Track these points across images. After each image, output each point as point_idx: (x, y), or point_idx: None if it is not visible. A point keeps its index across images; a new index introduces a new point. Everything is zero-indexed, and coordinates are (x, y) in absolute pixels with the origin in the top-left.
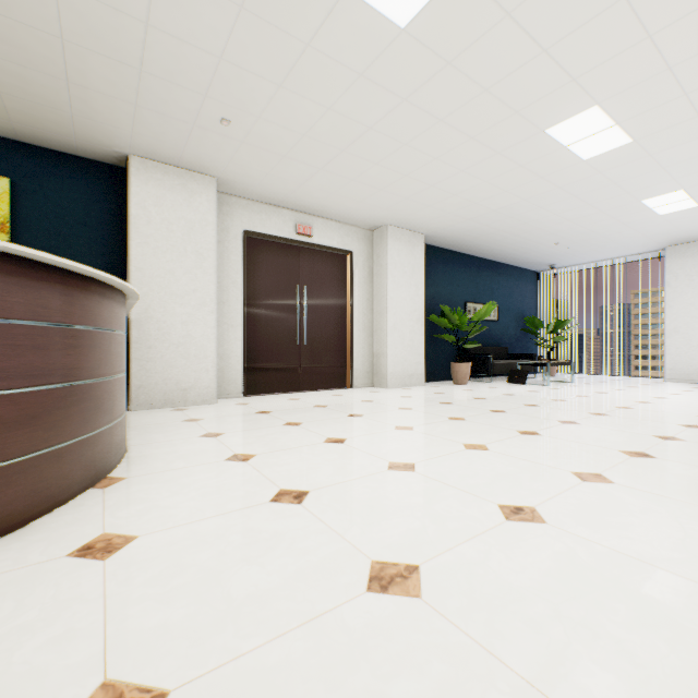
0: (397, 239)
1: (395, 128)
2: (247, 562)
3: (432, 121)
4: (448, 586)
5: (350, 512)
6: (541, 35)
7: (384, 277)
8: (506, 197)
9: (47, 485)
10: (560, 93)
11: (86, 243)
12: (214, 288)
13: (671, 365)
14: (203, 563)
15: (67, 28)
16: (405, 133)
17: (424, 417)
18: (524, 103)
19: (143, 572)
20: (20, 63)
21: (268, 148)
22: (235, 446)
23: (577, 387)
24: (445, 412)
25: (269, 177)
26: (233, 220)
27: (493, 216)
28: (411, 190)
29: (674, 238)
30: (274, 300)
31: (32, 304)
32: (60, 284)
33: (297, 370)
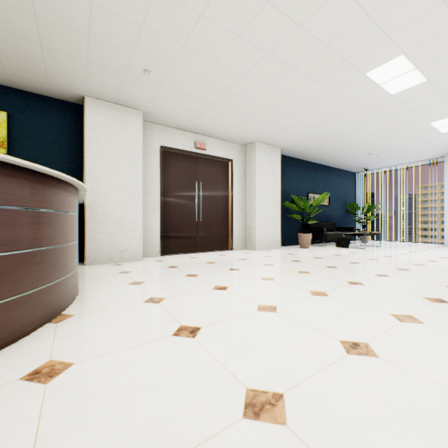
0: (262, 151)
1: (261, 74)
2: (151, 387)
3: (287, 68)
4: (307, 414)
5: (230, 345)
6: (366, 3)
7: (253, 176)
8: (336, 122)
9: (13, 323)
10: (377, 46)
11: (57, 155)
12: (140, 184)
13: None
14: (118, 388)
15: (38, 7)
16: (268, 77)
17: (281, 271)
18: (351, 54)
19: (72, 395)
20: (9, 33)
21: (176, 90)
22: (151, 291)
23: (384, 250)
24: (295, 267)
25: (177, 110)
26: (154, 139)
27: (327, 135)
28: (272, 117)
29: None
30: (180, 192)
31: (1, 193)
32: (24, 179)
33: (195, 238)
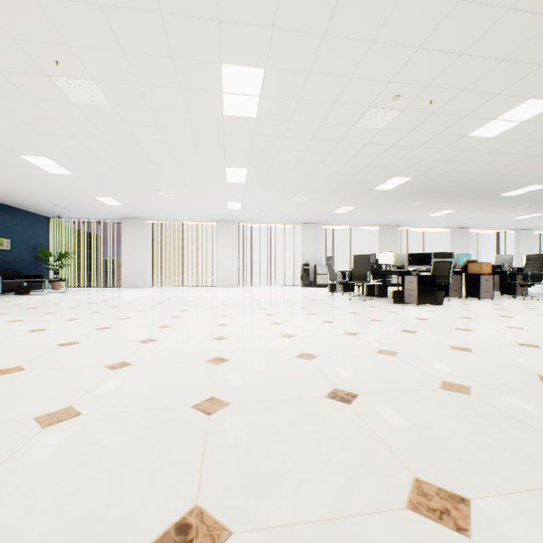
0: None
1: None
2: None
3: None
4: None
5: None
6: (2, 126)
7: None
8: (5, 174)
9: None
10: (23, 146)
11: None
12: None
13: (125, 280)
14: None
15: None
16: None
17: None
18: (1, 142)
19: None
20: None
21: None
22: None
23: (66, 294)
24: None
25: None
26: None
27: None
28: None
29: (124, 215)
30: None
31: None
32: None
33: None
